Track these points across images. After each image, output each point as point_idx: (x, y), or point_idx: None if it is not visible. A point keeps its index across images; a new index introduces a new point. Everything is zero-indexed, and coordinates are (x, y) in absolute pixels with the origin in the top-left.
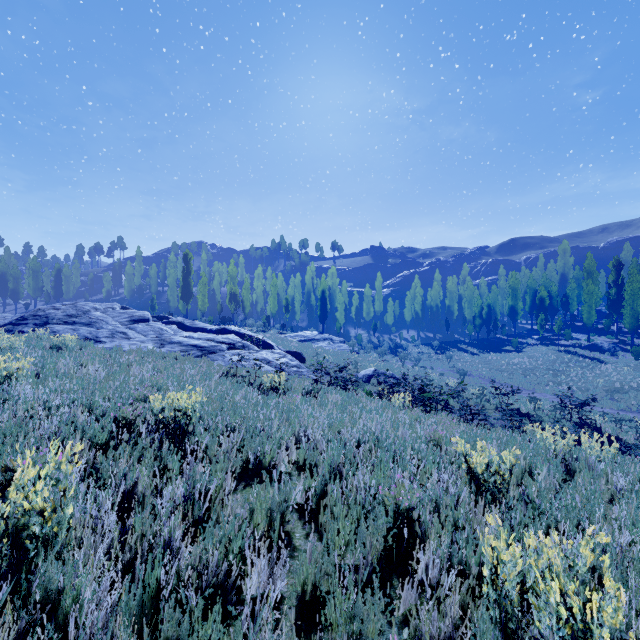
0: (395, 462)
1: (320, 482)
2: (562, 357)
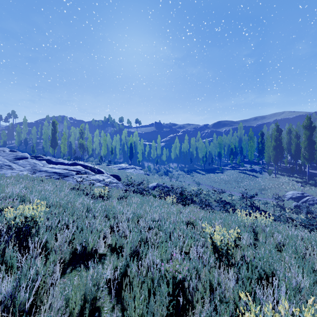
0: (171, 241)
1: (123, 264)
2: (240, 175)
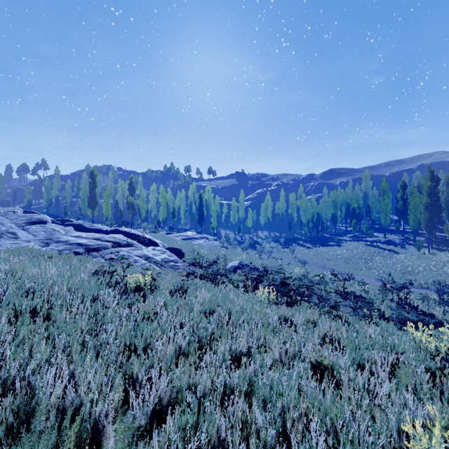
0: None
1: None
2: (369, 249)
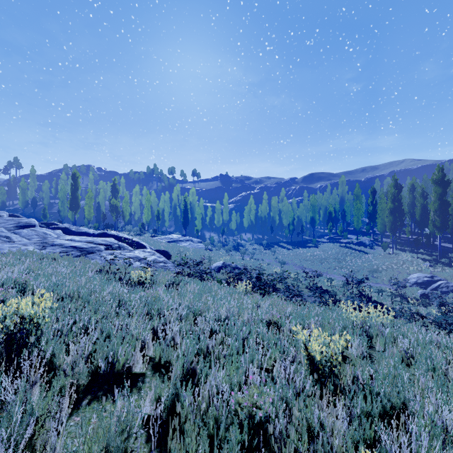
0: (245, 353)
1: (171, 393)
2: (343, 250)
